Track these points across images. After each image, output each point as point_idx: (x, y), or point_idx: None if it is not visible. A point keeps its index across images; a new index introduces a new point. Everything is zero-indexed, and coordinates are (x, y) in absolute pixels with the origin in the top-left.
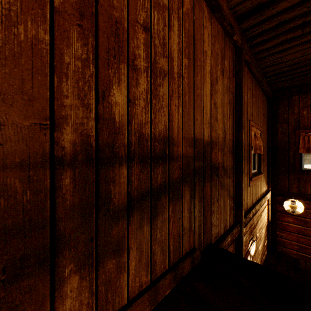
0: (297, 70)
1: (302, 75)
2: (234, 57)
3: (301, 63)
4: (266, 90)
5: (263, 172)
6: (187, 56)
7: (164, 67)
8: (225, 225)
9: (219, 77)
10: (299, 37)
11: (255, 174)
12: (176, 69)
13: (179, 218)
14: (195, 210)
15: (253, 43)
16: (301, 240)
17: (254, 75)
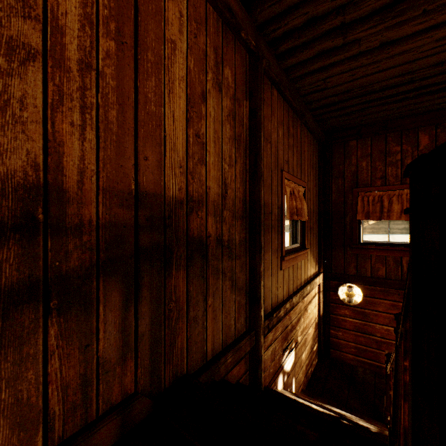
0: (349, 102)
1: (357, 110)
2: (249, 68)
3: (352, 92)
4: (313, 130)
5: (311, 247)
6: (116, 36)
7: (28, 40)
8: (226, 336)
9: (211, 93)
10: (342, 49)
11: (295, 250)
12: (74, 52)
13: (87, 346)
14: (139, 322)
15: (279, 51)
16: (360, 340)
17: (291, 104)
